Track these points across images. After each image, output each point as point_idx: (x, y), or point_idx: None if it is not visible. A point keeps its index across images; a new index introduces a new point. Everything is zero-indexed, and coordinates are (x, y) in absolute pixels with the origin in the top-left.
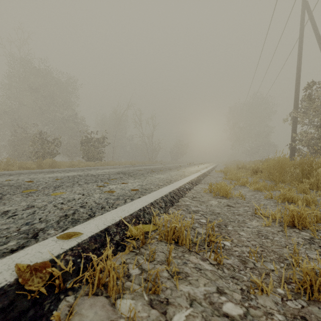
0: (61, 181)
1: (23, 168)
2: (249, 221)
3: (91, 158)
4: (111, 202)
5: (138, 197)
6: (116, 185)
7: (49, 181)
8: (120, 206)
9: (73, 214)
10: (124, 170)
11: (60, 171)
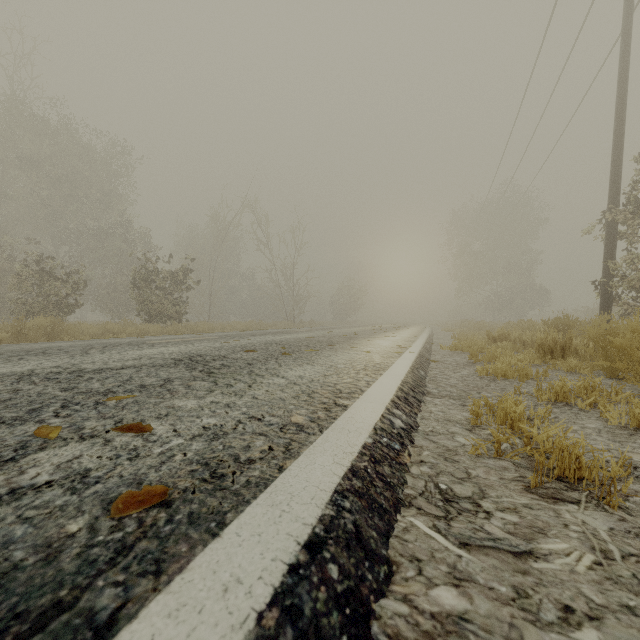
0: None
1: None
2: None
3: (157, 316)
4: None
5: None
6: (81, 447)
7: None
8: None
9: None
10: (206, 348)
11: (7, 354)
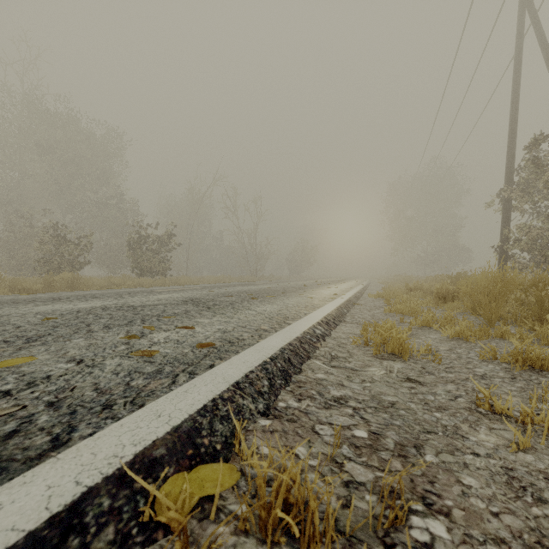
0: (56, 322)
1: (18, 290)
2: (470, 430)
3: (147, 272)
4: (137, 386)
5: (207, 367)
6: (168, 333)
7: (28, 324)
8: (155, 400)
9: (8, 439)
10: (198, 295)
11: (73, 297)
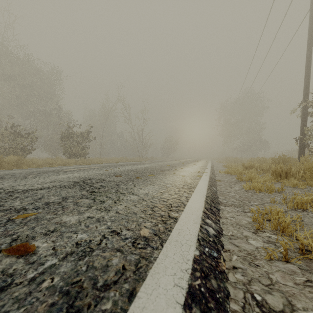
0: None
1: None
2: None
3: (73, 155)
4: None
5: None
6: None
7: None
8: None
9: None
10: (94, 174)
11: None
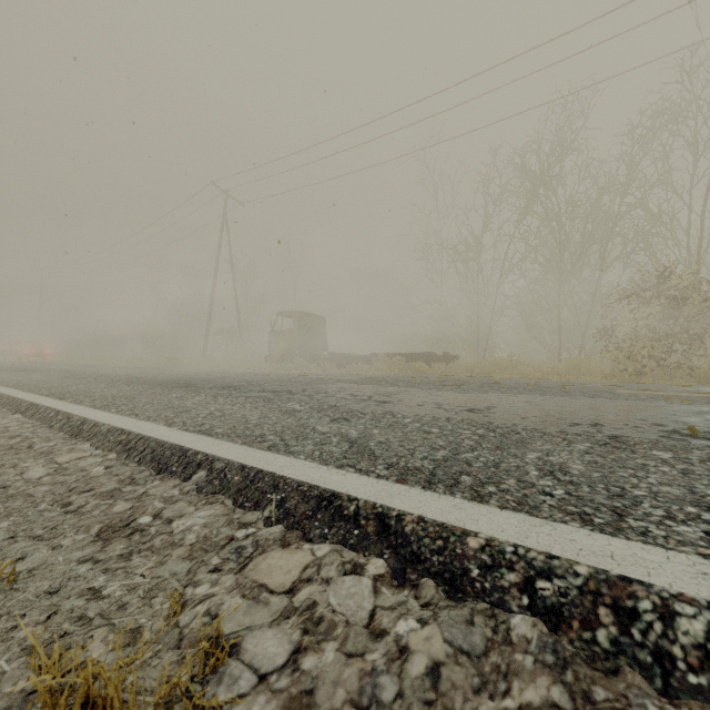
0: None
1: None
2: None
3: None
4: None
5: None
6: None
7: None
8: None
9: None
10: None
11: None
